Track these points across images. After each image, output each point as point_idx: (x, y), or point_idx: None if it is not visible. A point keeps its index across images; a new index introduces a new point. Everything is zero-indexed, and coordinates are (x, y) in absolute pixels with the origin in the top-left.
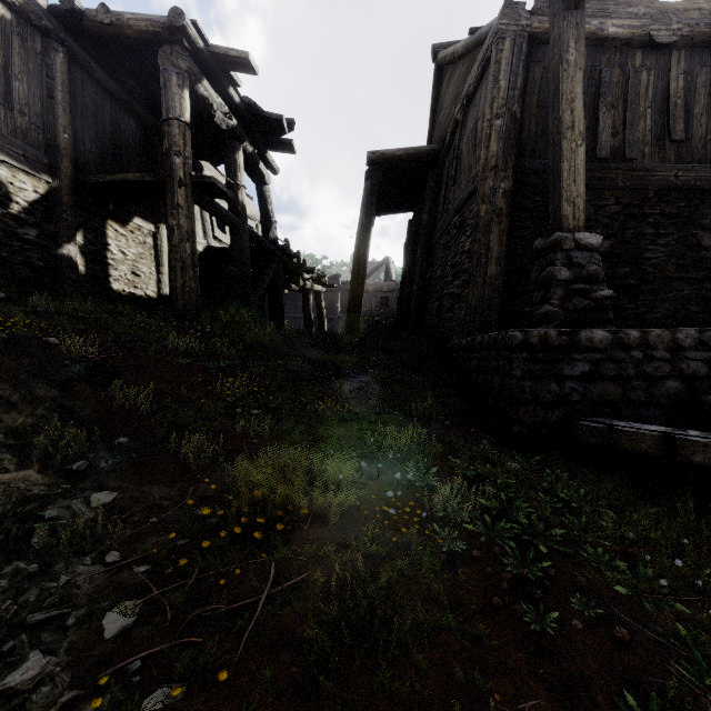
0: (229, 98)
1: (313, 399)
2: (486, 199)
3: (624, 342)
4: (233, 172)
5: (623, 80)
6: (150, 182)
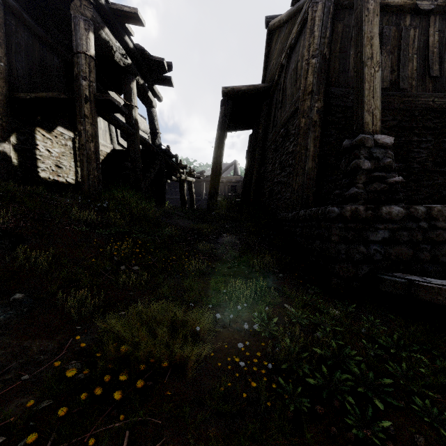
0: (125, 44)
1: (182, 257)
2: (305, 114)
3: (414, 215)
4: (129, 96)
5: (398, 35)
6: (65, 99)
